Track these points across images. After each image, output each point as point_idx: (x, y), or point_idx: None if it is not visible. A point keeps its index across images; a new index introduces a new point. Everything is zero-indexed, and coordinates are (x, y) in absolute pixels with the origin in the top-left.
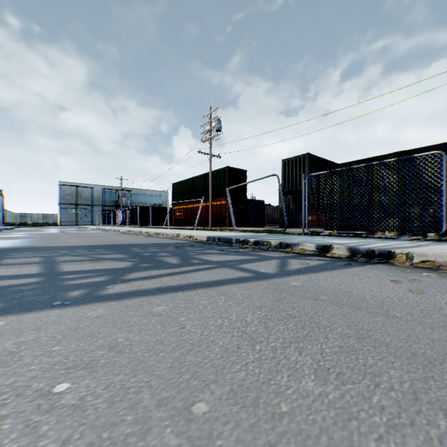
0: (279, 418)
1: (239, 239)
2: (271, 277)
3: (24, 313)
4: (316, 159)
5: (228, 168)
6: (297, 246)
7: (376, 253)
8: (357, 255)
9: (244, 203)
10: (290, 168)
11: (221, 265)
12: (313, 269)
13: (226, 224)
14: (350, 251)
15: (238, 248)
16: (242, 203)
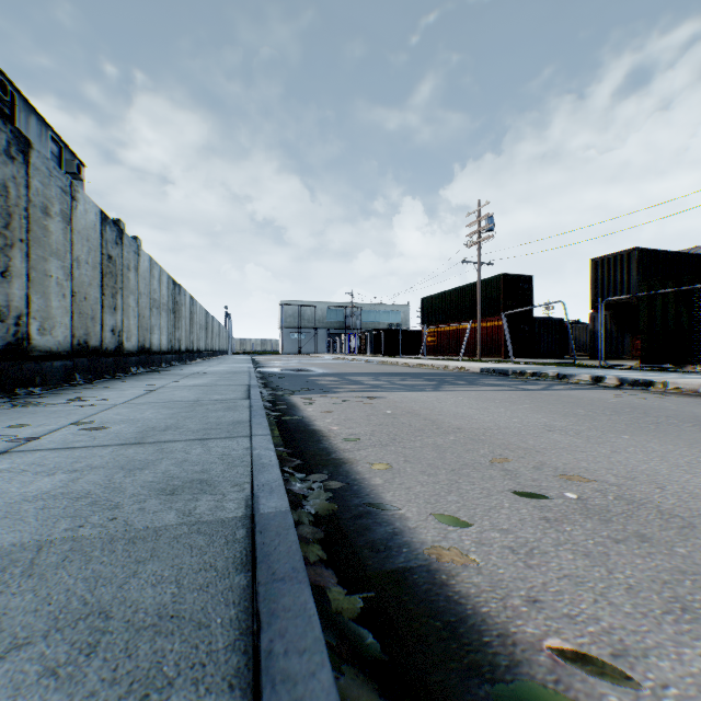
0: (516, 402)
1: (515, 370)
2: (532, 390)
3: (421, 392)
4: (652, 254)
5: (504, 276)
6: (573, 377)
7: (640, 383)
8: (624, 385)
9: (528, 323)
10: (604, 271)
11: (499, 385)
12: (567, 389)
13: (501, 354)
14: (619, 381)
15: (514, 378)
16: (525, 324)
